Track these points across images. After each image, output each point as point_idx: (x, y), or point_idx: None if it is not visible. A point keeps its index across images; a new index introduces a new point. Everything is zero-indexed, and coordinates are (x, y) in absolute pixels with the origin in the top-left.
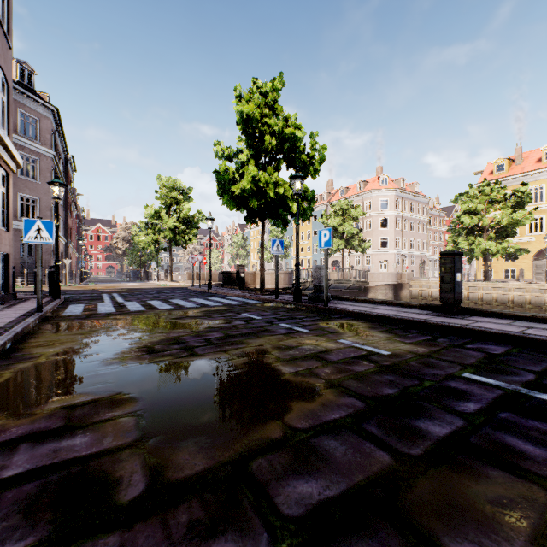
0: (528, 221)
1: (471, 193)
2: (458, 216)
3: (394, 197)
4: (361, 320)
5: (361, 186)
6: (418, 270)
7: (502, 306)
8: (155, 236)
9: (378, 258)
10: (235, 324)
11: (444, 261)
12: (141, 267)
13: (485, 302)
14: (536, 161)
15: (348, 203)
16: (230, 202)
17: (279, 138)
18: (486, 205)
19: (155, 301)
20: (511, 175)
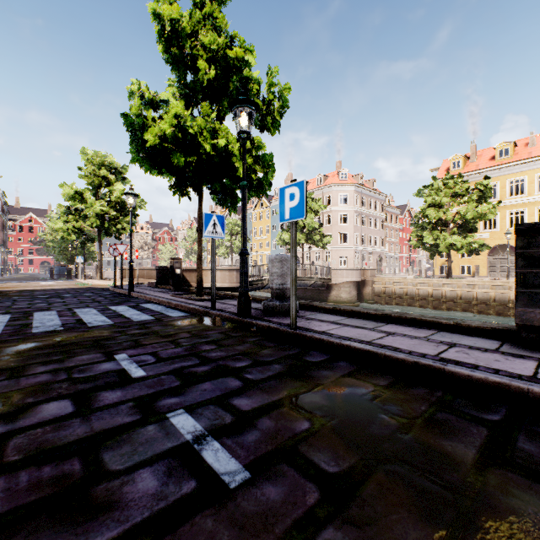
0: (492, 216)
1: (435, 186)
2: (423, 209)
3: (353, 192)
4: (377, 372)
5: (320, 180)
6: (376, 266)
7: (467, 303)
8: (78, 223)
9: (338, 254)
10: (25, 424)
11: (526, 242)
12: (71, 262)
13: (449, 300)
14: (489, 159)
15: (308, 196)
16: (144, 159)
17: (219, 66)
18: (449, 199)
19: (3, 316)
20: (467, 172)
